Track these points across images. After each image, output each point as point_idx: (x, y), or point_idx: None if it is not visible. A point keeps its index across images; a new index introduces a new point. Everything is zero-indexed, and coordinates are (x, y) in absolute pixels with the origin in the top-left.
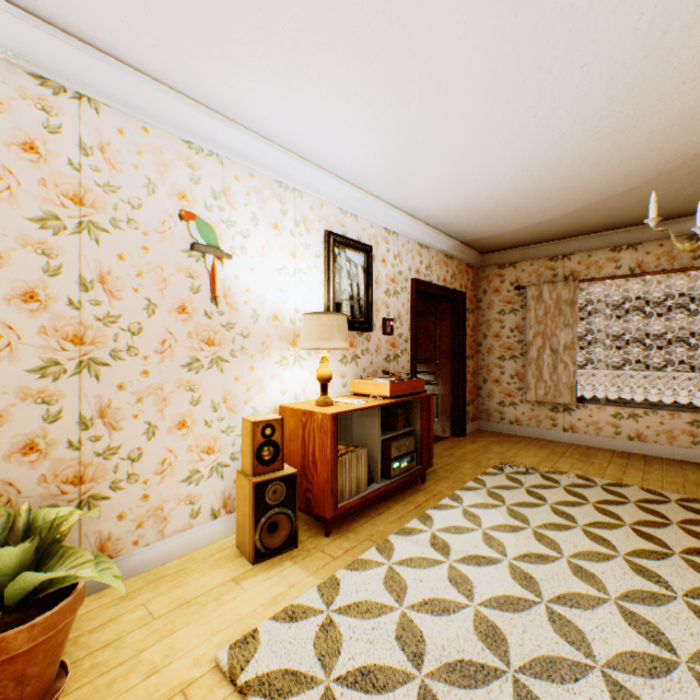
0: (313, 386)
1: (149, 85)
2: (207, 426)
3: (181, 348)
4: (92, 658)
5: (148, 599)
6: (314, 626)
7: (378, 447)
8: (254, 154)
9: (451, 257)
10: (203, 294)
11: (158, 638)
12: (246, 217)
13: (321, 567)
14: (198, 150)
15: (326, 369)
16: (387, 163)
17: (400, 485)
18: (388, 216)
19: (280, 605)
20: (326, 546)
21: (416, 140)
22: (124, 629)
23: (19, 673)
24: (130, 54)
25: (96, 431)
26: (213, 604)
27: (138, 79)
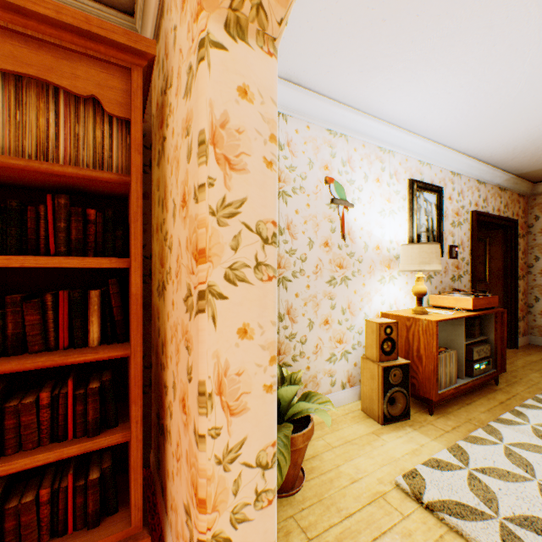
0: (400, 299)
1: (313, 98)
2: (338, 324)
3: (325, 270)
4: (309, 463)
5: (321, 435)
6: (460, 477)
7: (462, 350)
8: (366, 130)
9: (503, 189)
10: (337, 233)
11: (343, 460)
12: (360, 176)
13: (437, 436)
14: (334, 134)
15: (422, 286)
16: (471, 119)
17: (479, 383)
18: (455, 161)
19: (420, 457)
20: (433, 421)
21: (508, 96)
22: (317, 450)
23: (294, 460)
24: (309, 80)
25: (285, 323)
26: (368, 446)
27: (308, 95)
